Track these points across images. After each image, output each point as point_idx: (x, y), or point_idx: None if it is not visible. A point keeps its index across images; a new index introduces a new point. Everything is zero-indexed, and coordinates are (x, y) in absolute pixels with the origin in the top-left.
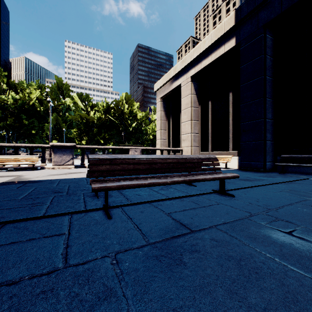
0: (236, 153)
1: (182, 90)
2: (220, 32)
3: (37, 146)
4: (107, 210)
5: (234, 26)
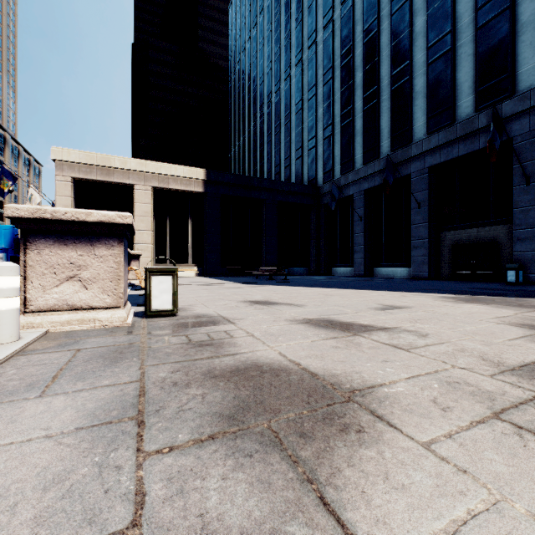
0: (195, 266)
1: (136, 193)
2: (193, 174)
3: (132, 254)
4: (287, 279)
5: (205, 180)
